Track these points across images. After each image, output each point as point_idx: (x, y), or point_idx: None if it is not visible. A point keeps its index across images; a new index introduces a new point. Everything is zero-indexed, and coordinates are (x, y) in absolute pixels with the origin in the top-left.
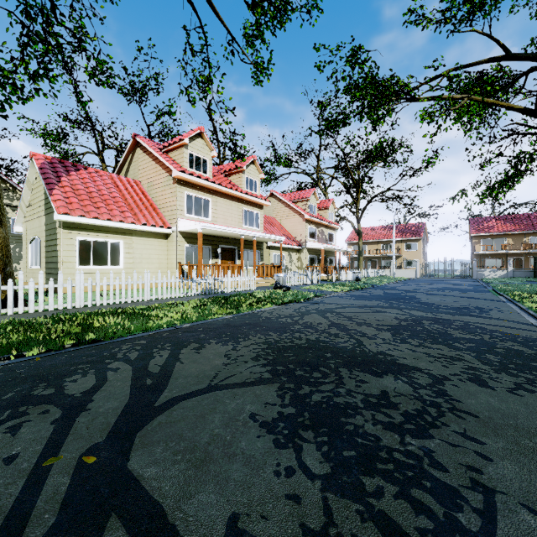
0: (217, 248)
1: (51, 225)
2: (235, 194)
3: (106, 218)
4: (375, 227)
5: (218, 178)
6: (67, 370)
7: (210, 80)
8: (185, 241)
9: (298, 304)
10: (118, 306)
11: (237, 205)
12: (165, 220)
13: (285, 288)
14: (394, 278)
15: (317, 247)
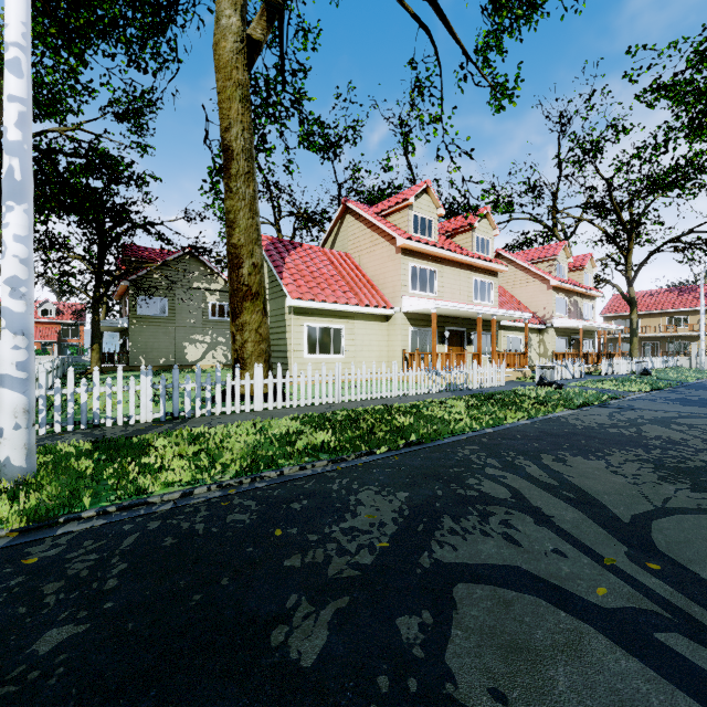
0: (443, 331)
1: (278, 311)
2: (465, 260)
3: (332, 301)
4: (653, 291)
5: (442, 241)
6: (450, 472)
7: (441, 119)
8: (409, 323)
9: (597, 408)
10: (377, 403)
11: (466, 275)
12: (386, 299)
13: (556, 385)
14: (705, 372)
15: (571, 325)
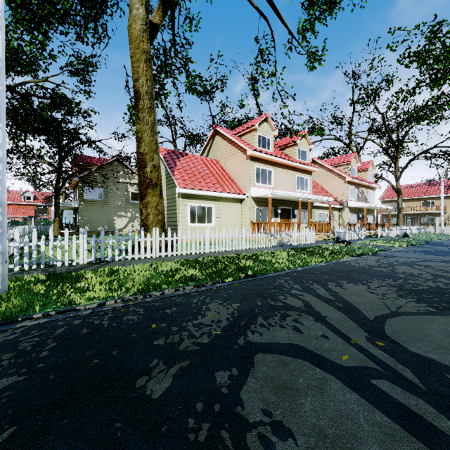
0: (277, 209)
1: (171, 196)
2: (291, 164)
3: (206, 189)
4: (413, 185)
5: (277, 152)
6: (268, 292)
7: (275, 75)
8: (255, 204)
9: (370, 256)
10: (231, 253)
11: (292, 173)
12: (240, 188)
13: (347, 242)
14: (444, 235)
15: (359, 205)
